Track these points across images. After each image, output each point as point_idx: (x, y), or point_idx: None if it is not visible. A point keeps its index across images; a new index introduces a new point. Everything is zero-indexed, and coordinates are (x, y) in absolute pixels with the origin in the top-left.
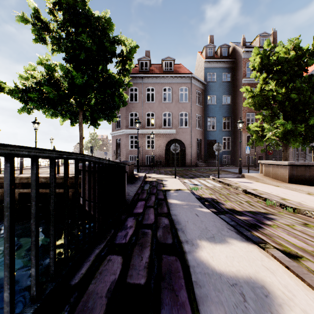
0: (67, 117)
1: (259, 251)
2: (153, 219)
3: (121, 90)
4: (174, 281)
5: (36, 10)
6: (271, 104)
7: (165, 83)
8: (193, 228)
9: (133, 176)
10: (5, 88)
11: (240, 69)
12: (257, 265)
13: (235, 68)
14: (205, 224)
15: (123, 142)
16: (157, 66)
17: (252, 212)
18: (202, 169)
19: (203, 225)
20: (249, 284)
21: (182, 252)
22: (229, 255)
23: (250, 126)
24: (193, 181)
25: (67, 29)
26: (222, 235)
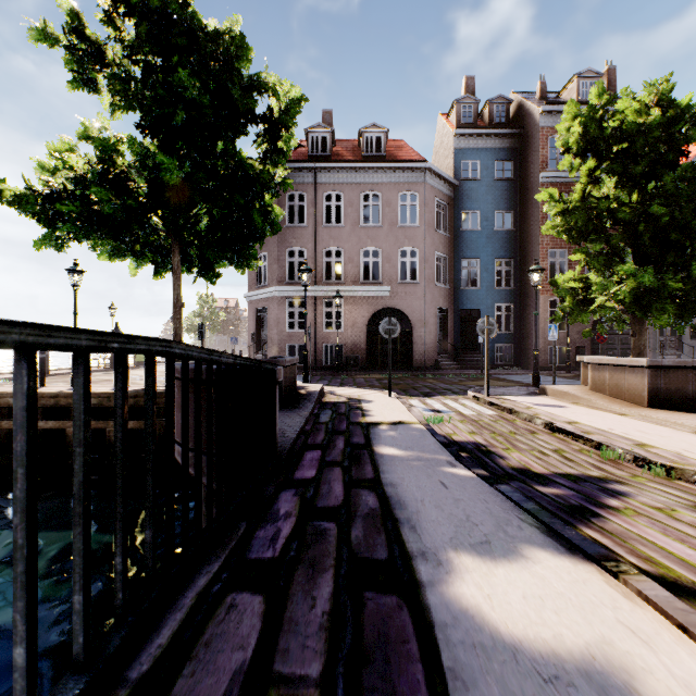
0: (146, 260)
1: (604, 581)
2: (341, 494)
3: (269, 198)
4: (396, 670)
5: (74, 16)
6: (606, 230)
7: (367, 182)
8: (436, 519)
9: (295, 392)
10: (4, 191)
11: (534, 152)
12: (605, 620)
13: (524, 149)
14: (464, 508)
15: (273, 315)
16: (349, 146)
17: (572, 477)
18: (450, 374)
19: (460, 512)
20: (593, 677)
21: (414, 585)
22: (532, 592)
23: (558, 278)
24: (431, 402)
25: (145, 58)
26: (509, 536)
